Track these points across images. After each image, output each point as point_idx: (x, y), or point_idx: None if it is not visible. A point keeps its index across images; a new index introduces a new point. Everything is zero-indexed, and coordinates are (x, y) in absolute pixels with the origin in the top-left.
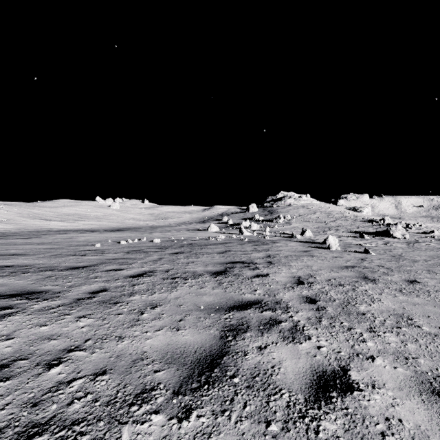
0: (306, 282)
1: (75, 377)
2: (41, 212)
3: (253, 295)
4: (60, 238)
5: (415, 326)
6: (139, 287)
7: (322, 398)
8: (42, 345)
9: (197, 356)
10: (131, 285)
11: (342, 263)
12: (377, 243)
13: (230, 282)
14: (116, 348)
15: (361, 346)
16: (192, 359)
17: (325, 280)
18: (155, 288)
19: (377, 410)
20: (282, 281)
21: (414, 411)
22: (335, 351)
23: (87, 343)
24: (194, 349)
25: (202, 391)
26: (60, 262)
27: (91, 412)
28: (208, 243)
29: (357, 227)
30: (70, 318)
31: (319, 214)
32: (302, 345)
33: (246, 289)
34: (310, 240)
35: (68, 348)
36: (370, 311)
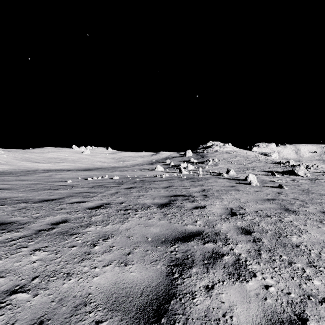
0: (238, 213)
1: None
2: (31, 156)
3: (194, 226)
4: (43, 176)
5: None
6: (95, 218)
7: None
8: None
9: (143, 299)
10: (89, 216)
11: (263, 196)
12: (286, 179)
13: (174, 214)
14: (61, 289)
15: (309, 286)
16: (138, 303)
17: (253, 211)
18: (109, 219)
19: None
20: (217, 212)
21: None
22: (285, 292)
23: (33, 282)
24: (140, 290)
25: None
26: (35, 196)
27: None
28: (155, 180)
29: (269, 167)
30: (25, 251)
31: (239, 157)
32: (249, 284)
33: (188, 220)
34: (234, 178)
35: (11, 289)
36: (302, 242)
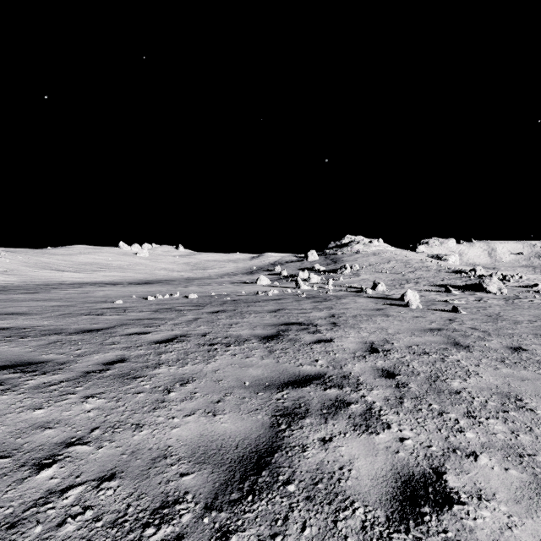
0: (381, 349)
1: (72, 483)
2: (52, 260)
3: (313, 367)
4: (74, 293)
5: (527, 409)
6: (167, 355)
7: (411, 515)
8: (34, 436)
9: (239, 452)
10: (157, 354)
11: (425, 325)
12: (467, 299)
13: (284, 350)
14: (131, 441)
15: (459, 438)
16: (233, 456)
17: (405, 346)
18: (188, 357)
19: (487, 535)
20: (350, 348)
21: (540, 536)
22: (424, 445)
23: (93, 433)
24: (235, 442)
25: (245, 505)
26: (69, 324)
27: (88, 537)
28: (257, 299)
29: (442, 279)
30: (74, 398)
31: (394, 263)
32: (379, 436)
33: (304, 358)
34: (384, 296)
35: (67, 441)
36: (466, 388)
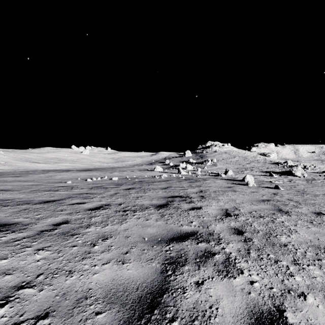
0: (232, 214)
1: (16, 321)
2: (31, 156)
3: (189, 226)
4: (42, 177)
5: None
6: (95, 219)
7: None
8: None
9: (139, 294)
10: (89, 217)
11: (259, 197)
12: (283, 180)
13: (171, 215)
14: (64, 285)
15: (291, 281)
16: (134, 297)
17: (248, 212)
18: (108, 220)
19: None
20: (213, 213)
21: None
22: (268, 287)
23: (38, 278)
24: (136, 285)
25: None
26: (36, 197)
27: None
28: (154, 181)
29: (267, 168)
30: (30, 251)
31: (237, 158)
32: (236, 280)
33: (184, 220)
34: (232, 178)
35: (19, 285)
36: (290, 242)
